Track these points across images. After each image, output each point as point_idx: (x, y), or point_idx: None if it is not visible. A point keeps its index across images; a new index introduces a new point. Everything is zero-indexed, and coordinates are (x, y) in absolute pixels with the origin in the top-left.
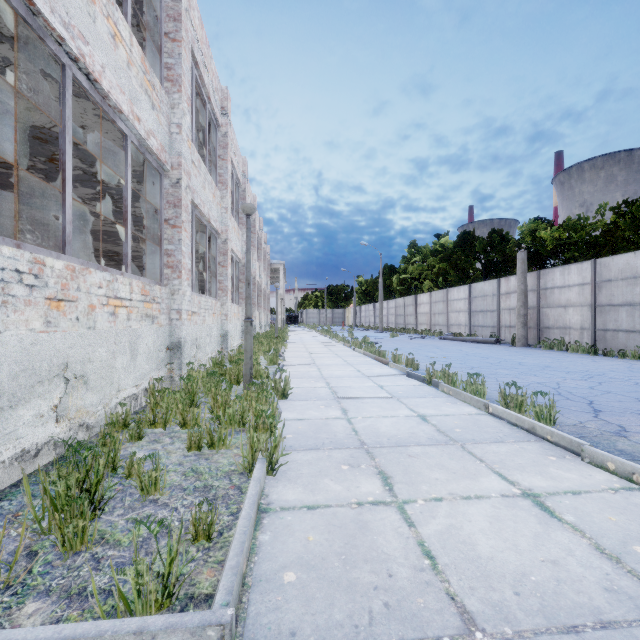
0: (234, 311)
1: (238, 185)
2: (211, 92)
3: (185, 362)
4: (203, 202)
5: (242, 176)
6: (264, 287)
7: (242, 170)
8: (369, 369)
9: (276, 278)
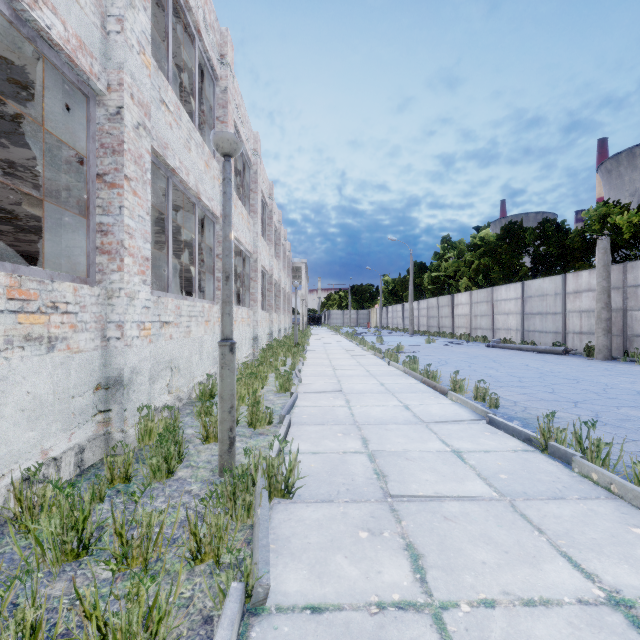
0: (242, 316)
1: (249, 166)
2: (202, 24)
3: (135, 406)
4: (186, 168)
5: (254, 155)
6: (284, 287)
7: (254, 148)
8: (422, 404)
9: (298, 278)
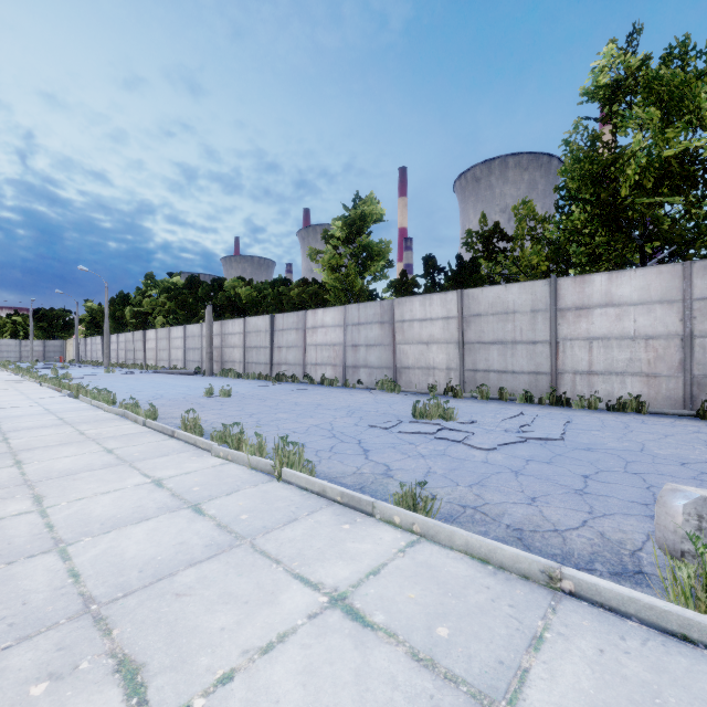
0: None
1: None
2: None
3: None
4: None
5: None
6: None
7: None
8: (39, 395)
9: None
